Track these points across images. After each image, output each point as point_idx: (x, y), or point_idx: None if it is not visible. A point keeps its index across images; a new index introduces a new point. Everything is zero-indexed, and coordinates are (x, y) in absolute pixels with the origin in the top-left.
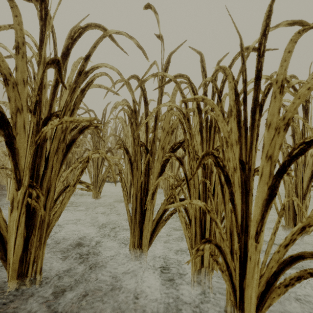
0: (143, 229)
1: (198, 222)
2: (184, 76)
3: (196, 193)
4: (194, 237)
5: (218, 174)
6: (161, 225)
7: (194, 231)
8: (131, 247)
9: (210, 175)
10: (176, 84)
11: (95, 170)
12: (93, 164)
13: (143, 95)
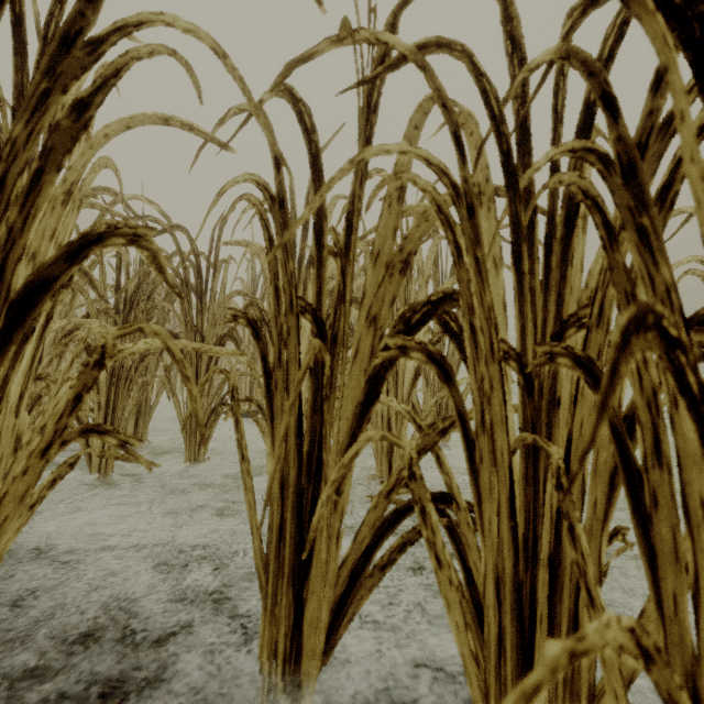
0: (306, 595)
1: (511, 597)
2: (455, 42)
3: (503, 488)
4: (497, 660)
5: (610, 419)
6: (366, 584)
7: (497, 633)
8: (265, 656)
9: (547, 415)
10: (424, 71)
11: None
12: None
13: (308, 146)
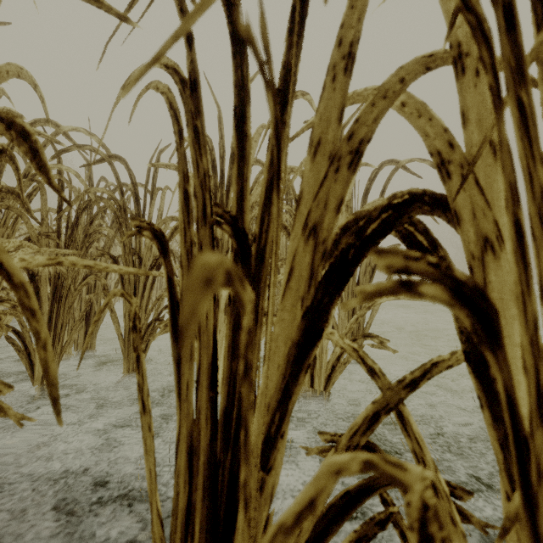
0: None
1: None
2: None
3: None
4: None
5: None
6: None
7: None
8: None
9: None
10: None
11: (128, 305)
12: (123, 290)
13: (228, 14)
